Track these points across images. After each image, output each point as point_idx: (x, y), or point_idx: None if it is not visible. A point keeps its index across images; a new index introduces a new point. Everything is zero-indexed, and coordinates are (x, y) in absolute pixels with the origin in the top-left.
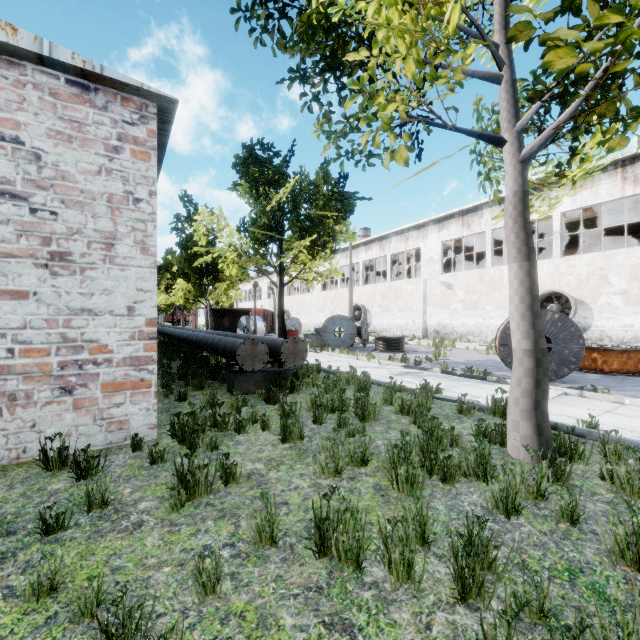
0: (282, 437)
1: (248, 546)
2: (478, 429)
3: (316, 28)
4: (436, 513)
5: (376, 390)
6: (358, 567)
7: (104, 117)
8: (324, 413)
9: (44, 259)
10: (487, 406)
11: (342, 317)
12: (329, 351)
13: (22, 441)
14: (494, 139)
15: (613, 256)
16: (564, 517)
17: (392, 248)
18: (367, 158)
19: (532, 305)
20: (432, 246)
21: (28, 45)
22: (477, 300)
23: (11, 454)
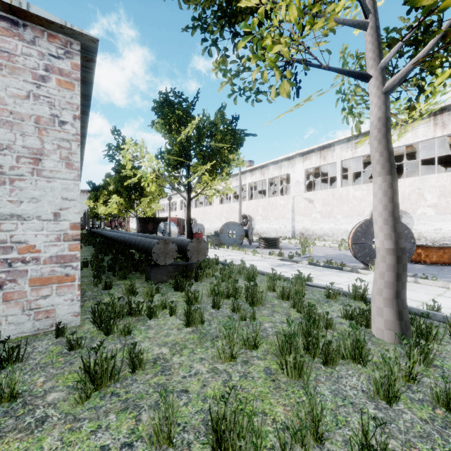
0: (186, 322)
1: (146, 446)
2: (346, 313)
3: None
4: (323, 399)
5: (261, 278)
6: None
7: (32, 50)
8: (221, 300)
9: None
10: (349, 292)
11: (234, 223)
12: (225, 248)
13: None
14: (361, 75)
15: (427, 179)
16: (439, 402)
17: (270, 174)
18: (255, 94)
19: (393, 212)
20: (298, 172)
21: None
22: (330, 211)
23: None
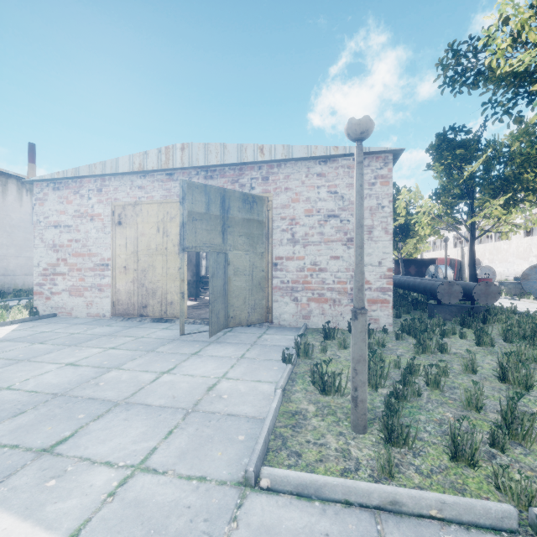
0: (476, 342)
1: (459, 371)
2: None
3: (504, 78)
4: None
5: None
6: (526, 389)
7: (368, 170)
8: (514, 336)
9: (345, 241)
10: None
11: None
12: (530, 299)
13: (337, 320)
14: None
15: None
16: None
17: None
18: None
19: None
20: None
21: (341, 152)
22: None
23: (334, 325)
